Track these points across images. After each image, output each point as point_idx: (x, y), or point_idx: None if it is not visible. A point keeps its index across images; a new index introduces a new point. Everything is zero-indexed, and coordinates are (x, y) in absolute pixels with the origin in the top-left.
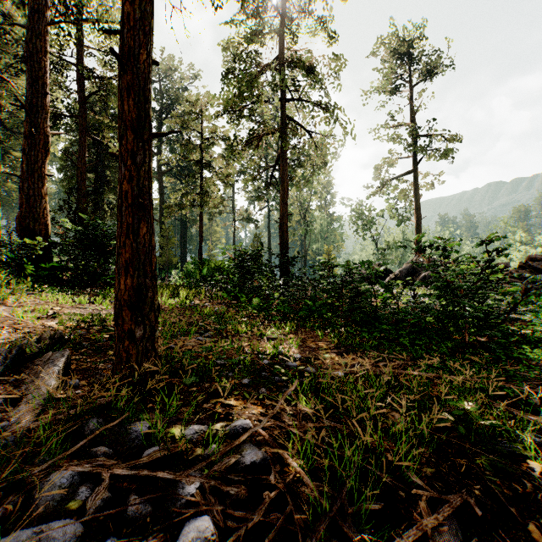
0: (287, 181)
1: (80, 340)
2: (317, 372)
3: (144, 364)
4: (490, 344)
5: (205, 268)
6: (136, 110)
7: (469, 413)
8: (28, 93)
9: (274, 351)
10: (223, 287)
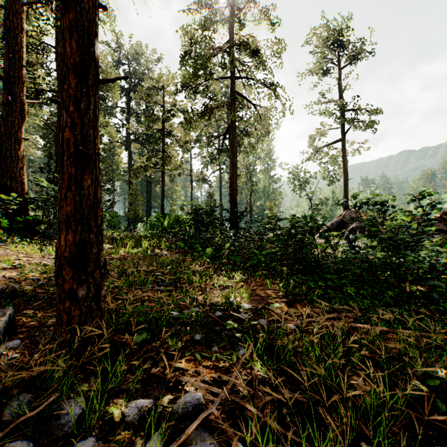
0: (236, 147)
1: (35, 293)
2: (269, 324)
3: (86, 327)
4: (433, 294)
5: (166, 221)
6: (80, 53)
7: (435, 377)
8: (6, 65)
9: (226, 301)
10: (181, 238)
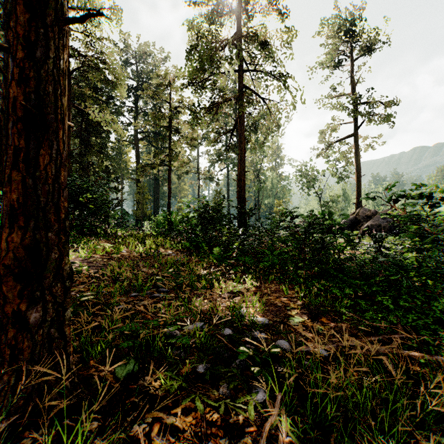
0: (244, 142)
1: None
2: (292, 348)
3: (36, 368)
4: None
5: (172, 220)
6: None
7: None
8: (6, 57)
9: (237, 314)
10: (187, 236)
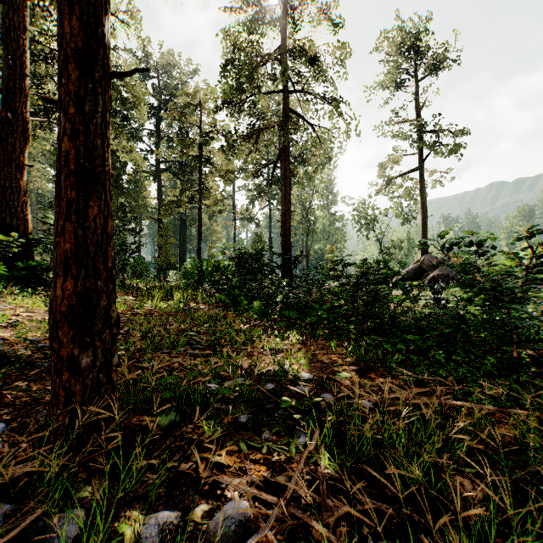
0: (290, 177)
1: (31, 359)
2: (336, 401)
3: (90, 408)
4: None
5: (203, 269)
6: (84, 36)
7: None
8: (5, 74)
9: (280, 369)
10: (222, 288)
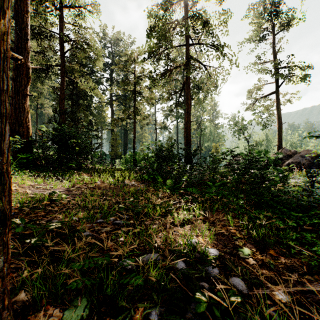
0: (190, 99)
1: None
2: (248, 289)
3: None
4: None
5: (136, 158)
6: None
7: None
8: (15, 39)
9: (189, 244)
10: (146, 171)
